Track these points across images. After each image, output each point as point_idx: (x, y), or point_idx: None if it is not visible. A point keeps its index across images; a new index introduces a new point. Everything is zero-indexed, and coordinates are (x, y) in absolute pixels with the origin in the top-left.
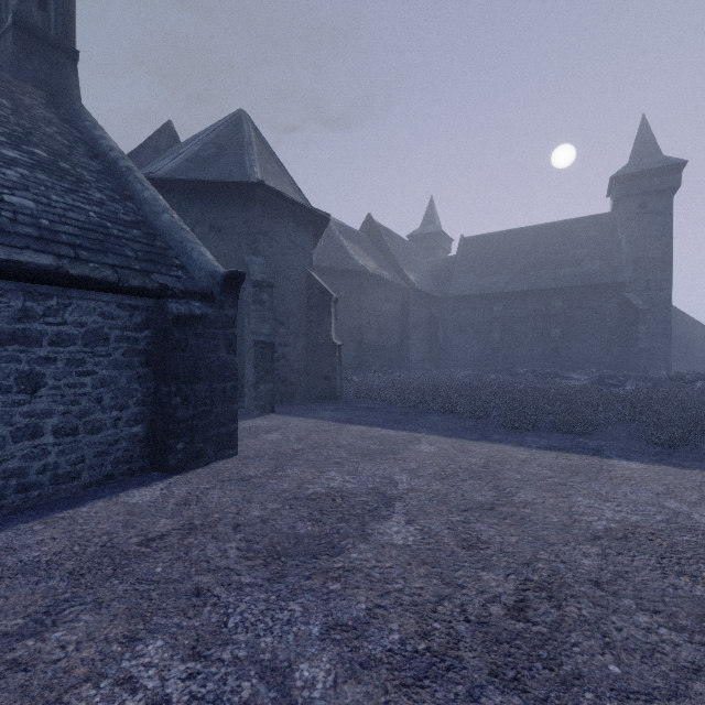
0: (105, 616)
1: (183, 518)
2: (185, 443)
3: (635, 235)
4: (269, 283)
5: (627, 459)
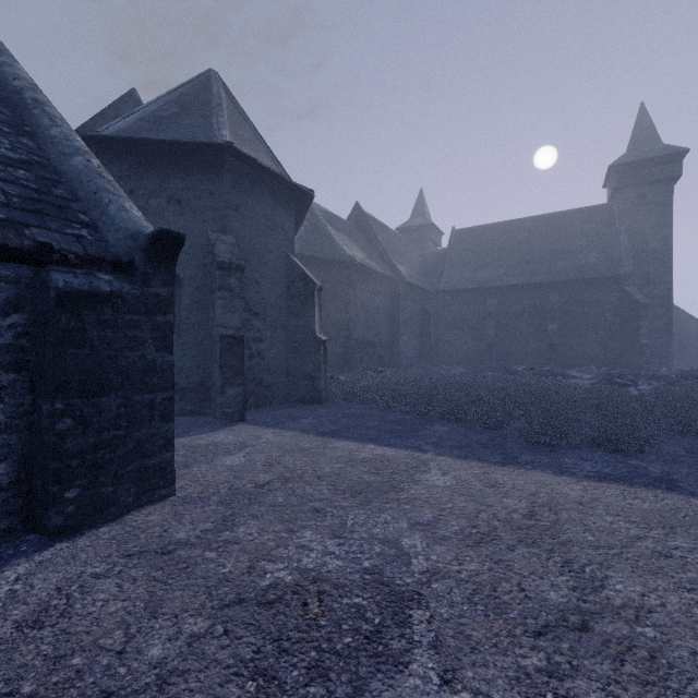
0: None
1: (6, 672)
2: (81, 488)
3: (634, 226)
4: (238, 265)
5: None
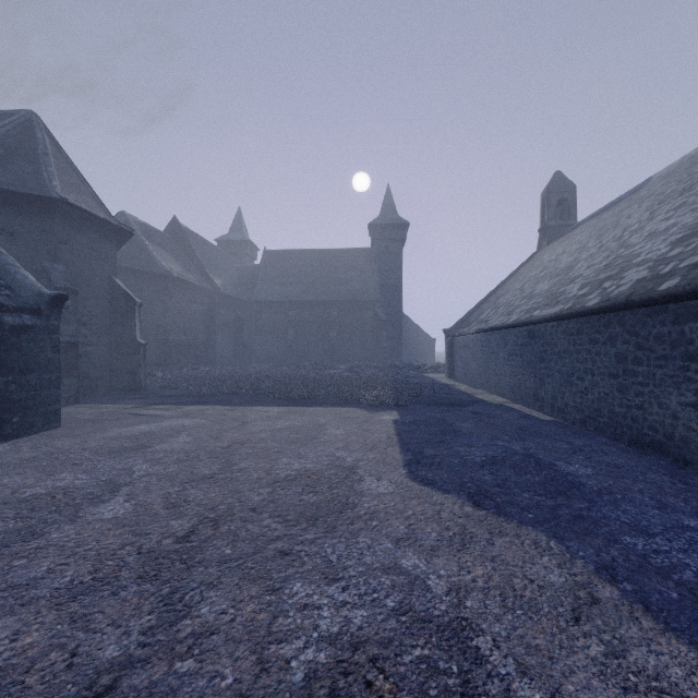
0: (27, 475)
1: (42, 451)
2: (20, 417)
3: (383, 267)
4: (73, 290)
5: (319, 407)
